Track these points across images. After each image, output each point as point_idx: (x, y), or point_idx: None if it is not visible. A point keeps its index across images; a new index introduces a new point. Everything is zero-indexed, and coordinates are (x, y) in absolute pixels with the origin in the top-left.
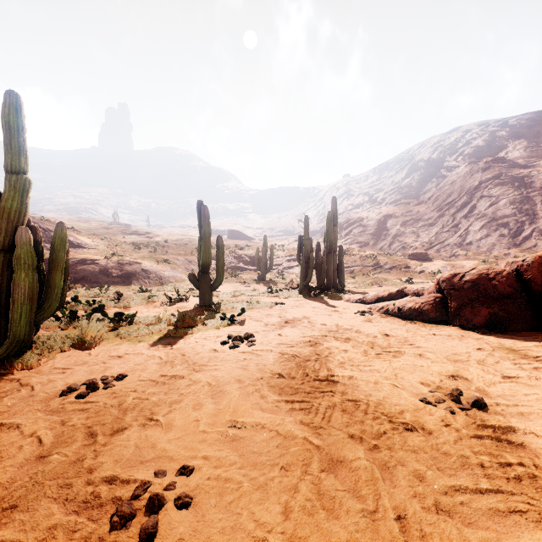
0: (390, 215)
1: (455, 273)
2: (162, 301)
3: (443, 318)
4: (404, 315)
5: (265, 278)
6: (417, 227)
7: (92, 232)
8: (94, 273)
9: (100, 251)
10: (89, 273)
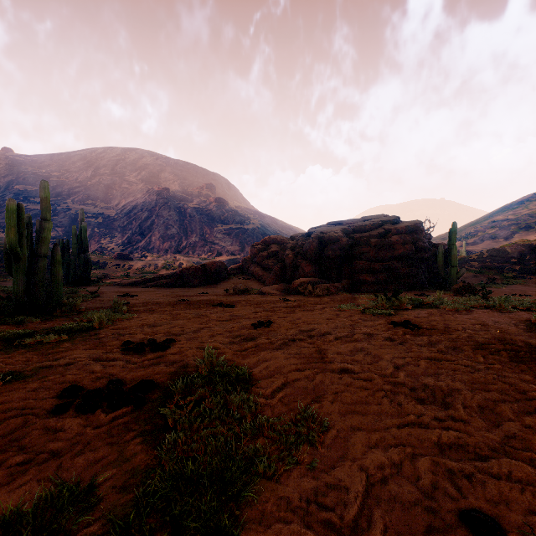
0: None
1: (186, 268)
2: None
3: (183, 285)
4: (167, 286)
5: None
6: (110, 230)
7: None
8: None
9: None
10: None
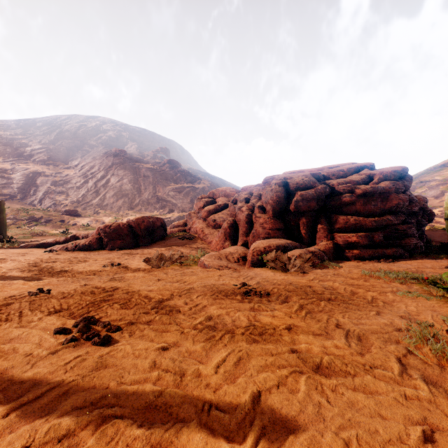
0: (40, 173)
1: (106, 225)
2: None
3: (101, 247)
4: (80, 249)
5: None
6: (67, 188)
7: None
8: None
9: None
10: None
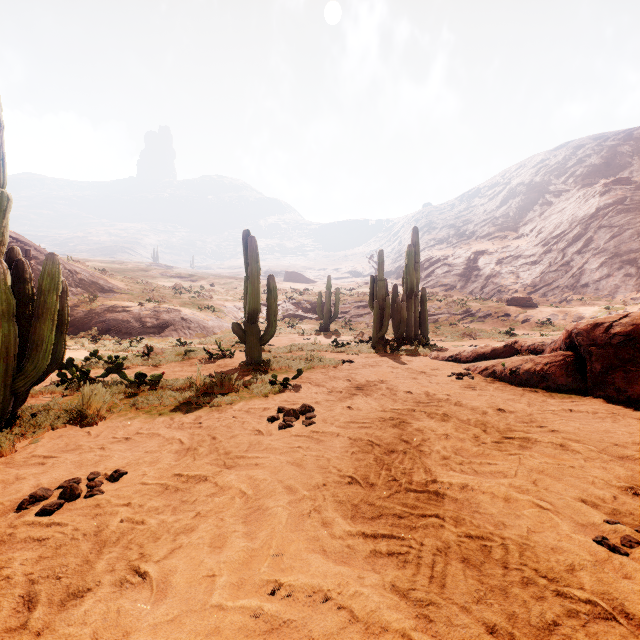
0: (482, 252)
1: (596, 323)
2: (201, 358)
3: (578, 386)
4: (519, 380)
5: (329, 328)
6: (516, 266)
7: (128, 275)
8: (125, 323)
9: (134, 296)
10: (119, 322)
